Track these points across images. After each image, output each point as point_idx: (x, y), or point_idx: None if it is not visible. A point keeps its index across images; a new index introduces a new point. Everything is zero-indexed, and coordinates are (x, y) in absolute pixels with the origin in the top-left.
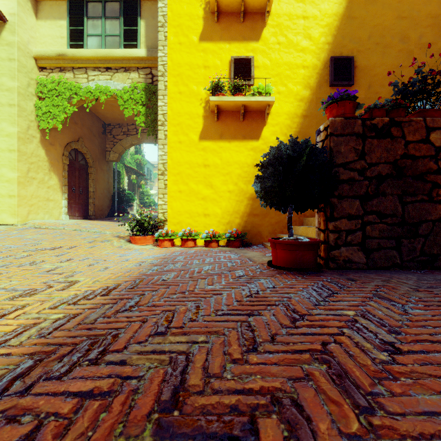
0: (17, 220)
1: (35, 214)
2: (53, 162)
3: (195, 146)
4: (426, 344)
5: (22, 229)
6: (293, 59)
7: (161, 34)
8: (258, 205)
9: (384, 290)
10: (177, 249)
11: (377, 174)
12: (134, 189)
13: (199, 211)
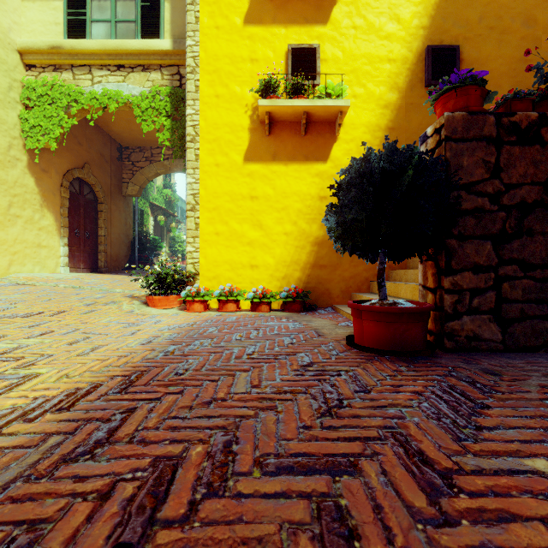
0: None
1: (20, 265)
2: (47, 195)
3: (238, 170)
4: None
5: None
6: (374, 49)
7: (191, 15)
8: (325, 253)
9: None
10: (212, 314)
11: (519, 201)
12: (162, 233)
13: (244, 261)
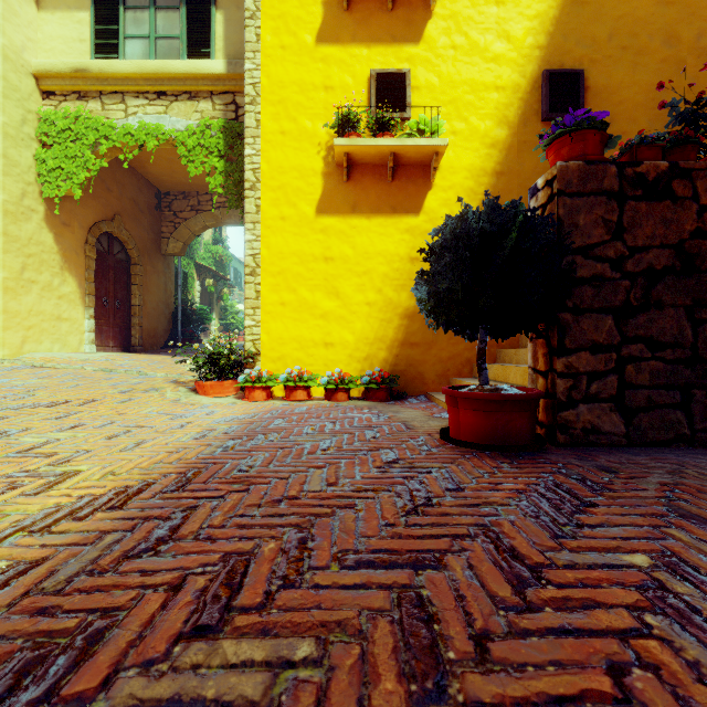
0: (3, 353)
1: (36, 343)
2: (68, 254)
3: (309, 225)
4: None
5: (10, 368)
6: (478, 75)
7: (250, 31)
8: (417, 328)
9: (683, 496)
10: (277, 404)
11: (646, 268)
12: (210, 302)
13: (316, 338)
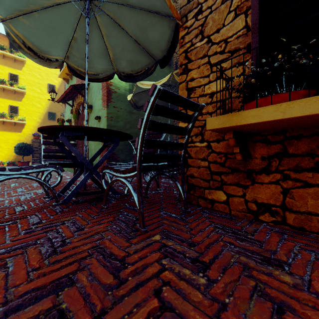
0: None
1: None
2: None
3: None
4: None
5: None
6: (35, 109)
7: None
8: None
9: None
10: None
11: None
12: None
13: None
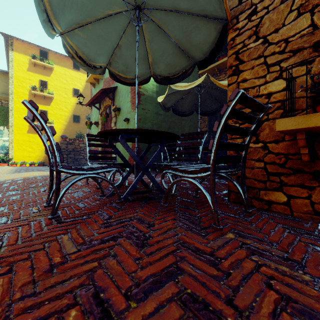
0: None
1: None
2: None
3: (25, 135)
4: None
5: None
6: (61, 113)
7: (11, 97)
8: None
9: None
10: (20, 166)
11: (70, 150)
12: None
13: (27, 155)
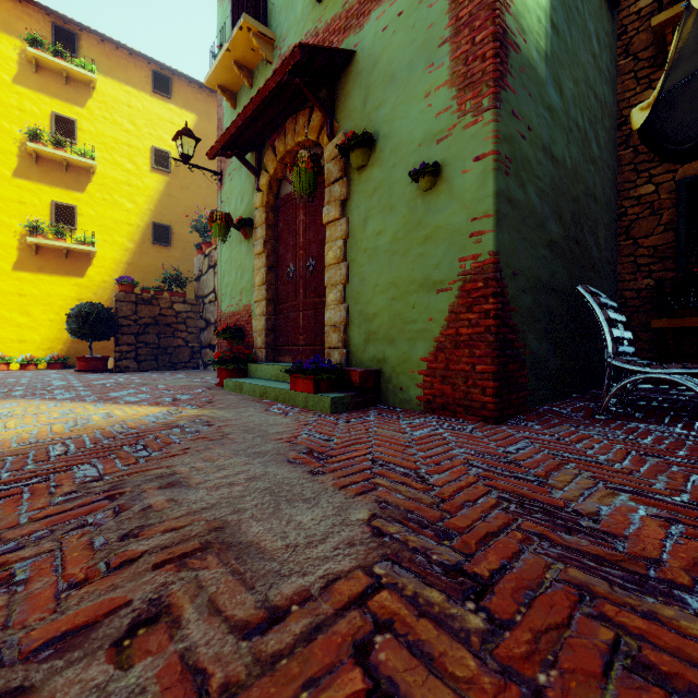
0: None
1: None
2: None
3: (7, 275)
4: (108, 377)
5: None
6: (118, 216)
7: None
8: None
9: (125, 373)
10: None
11: (145, 323)
12: None
13: (13, 338)
